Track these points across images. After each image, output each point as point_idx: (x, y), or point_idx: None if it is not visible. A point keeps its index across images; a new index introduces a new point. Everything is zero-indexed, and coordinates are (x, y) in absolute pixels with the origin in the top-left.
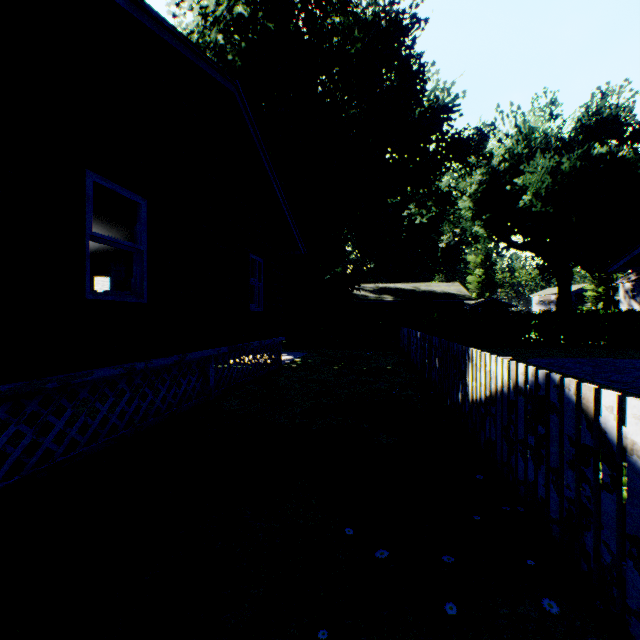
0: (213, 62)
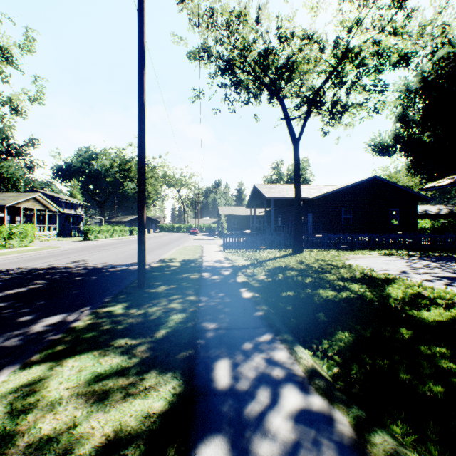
0: (365, 179)
